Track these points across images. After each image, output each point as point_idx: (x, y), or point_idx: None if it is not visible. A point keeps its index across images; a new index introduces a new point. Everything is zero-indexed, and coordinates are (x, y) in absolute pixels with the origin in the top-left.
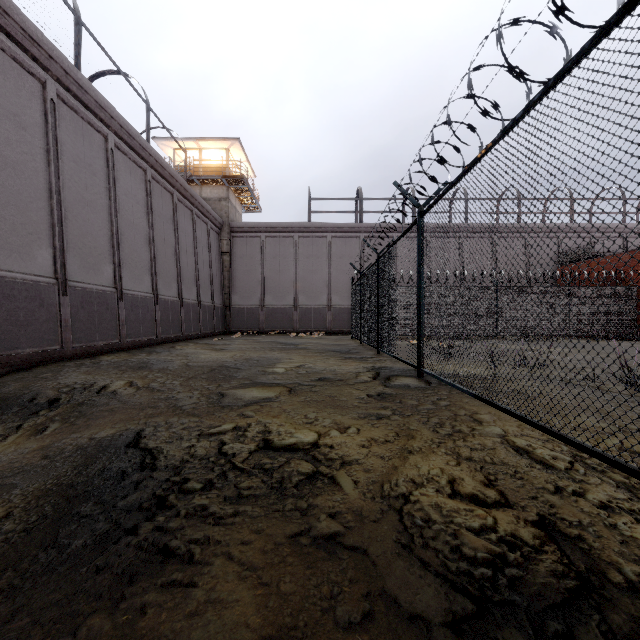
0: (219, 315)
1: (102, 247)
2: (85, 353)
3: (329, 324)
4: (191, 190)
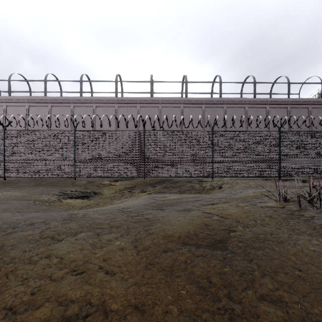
0: None
1: None
2: None
3: None
4: None
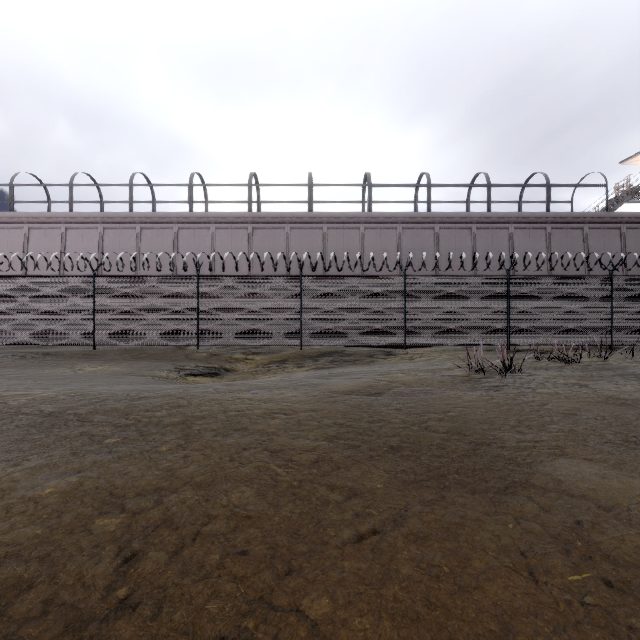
0: None
1: None
2: None
3: None
4: (610, 214)
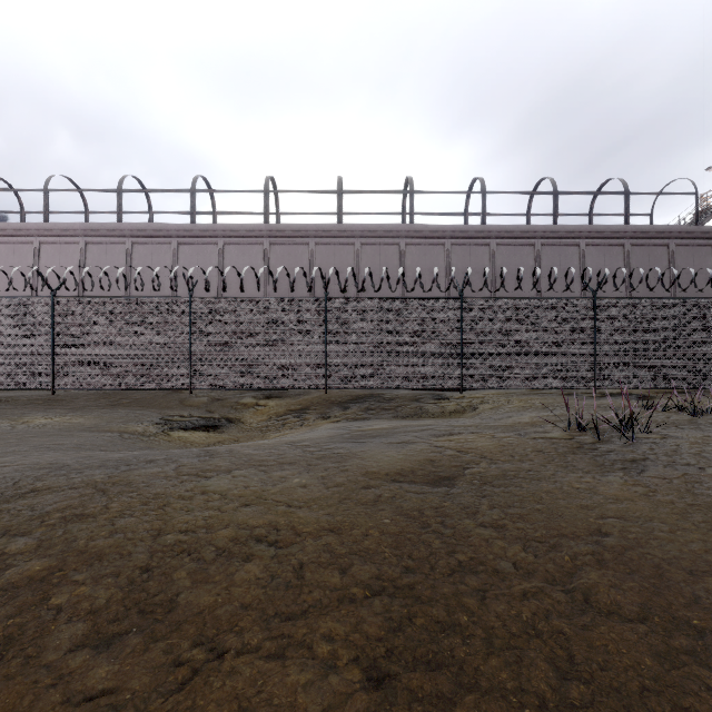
0: None
1: None
2: None
3: None
4: (701, 228)
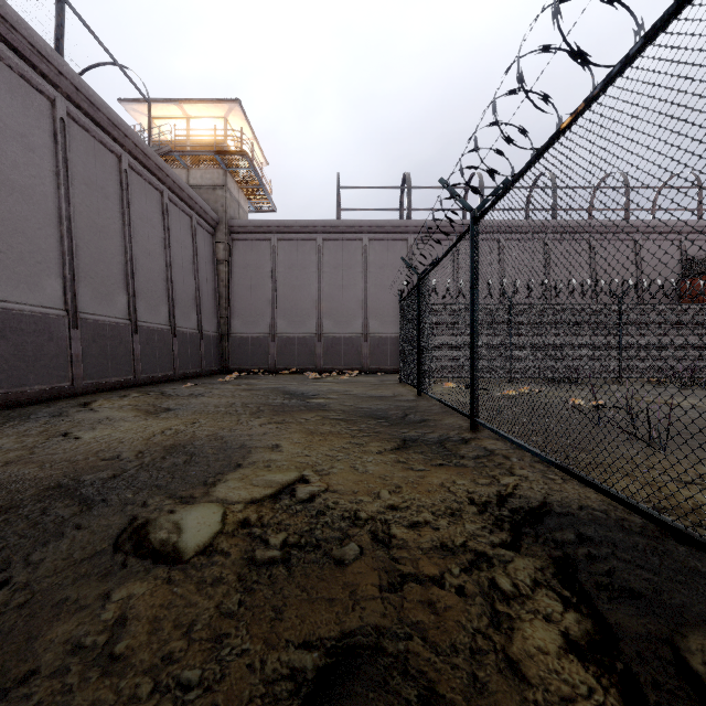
0: (211, 347)
1: None
2: None
3: (365, 359)
4: (157, 158)
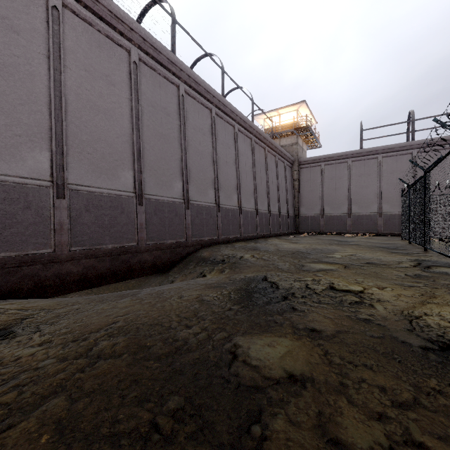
0: (291, 221)
1: (232, 186)
2: (226, 241)
3: (379, 228)
4: (275, 143)
